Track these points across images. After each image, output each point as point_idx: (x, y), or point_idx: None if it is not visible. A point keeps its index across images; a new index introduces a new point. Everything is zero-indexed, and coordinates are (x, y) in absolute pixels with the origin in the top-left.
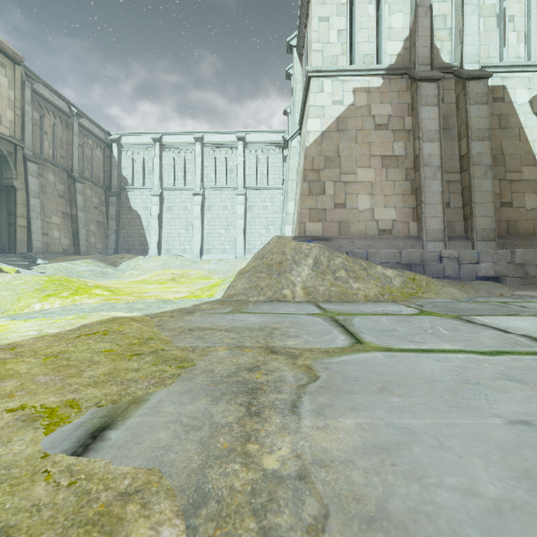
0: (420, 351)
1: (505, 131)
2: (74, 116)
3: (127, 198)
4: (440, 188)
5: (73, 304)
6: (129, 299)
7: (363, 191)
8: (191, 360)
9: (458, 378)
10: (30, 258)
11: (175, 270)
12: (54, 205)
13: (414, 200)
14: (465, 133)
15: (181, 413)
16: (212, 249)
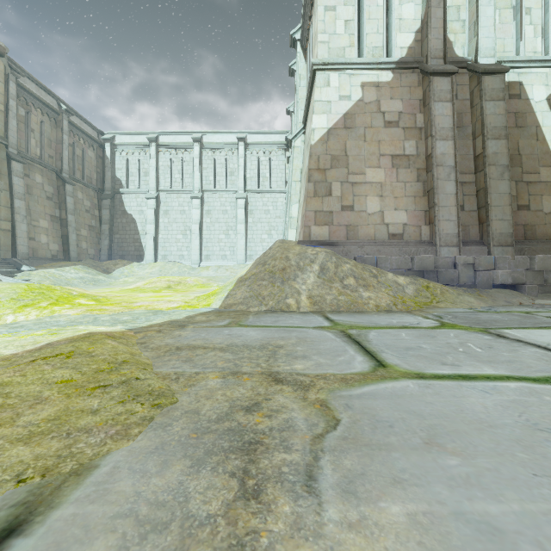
0: (460, 379)
1: (522, 130)
2: (63, 113)
3: (122, 201)
4: (455, 189)
5: (50, 316)
6: (116, 309)
7: (372, 193)
8: (172, 394)
9: (523, 421)
10: (14, 264)
11: (172, 277)
12: (41, 207)
13: (426, 203)
14: (480, 132)
15: (141, 494)
16: (211, 255)
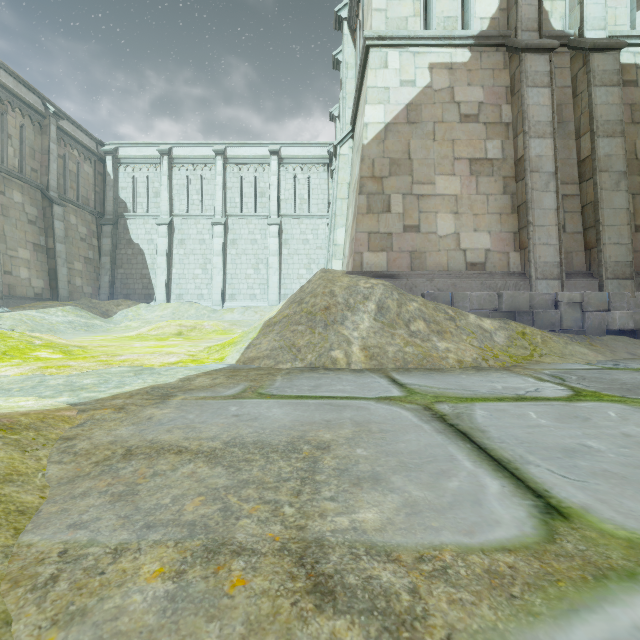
0: None
1: (639, 126)
2: (51, 116)
3: (127, 228)
4: (555, 203)
5: None
6: (85, 366)
7: (444, 209)
8: None
9: None
10: None
11: (185, 321)
12: (21, 233)
13: (515, 222)
14: (587, 127)
15: None
16: (237, 294)
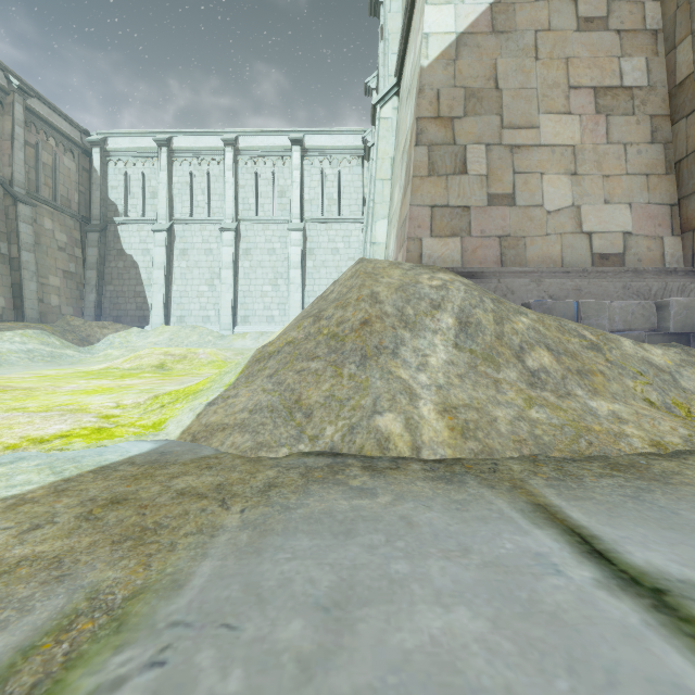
0: None
1: None
2: (15, 92)
3: (117, 235)
4: None
5: None
6: None
7: (555, 167)
8: None
9: None
10: None
11: (174, 350)
12: None
13: (672, 188)
14: None
15: None
16: (251, 316)
